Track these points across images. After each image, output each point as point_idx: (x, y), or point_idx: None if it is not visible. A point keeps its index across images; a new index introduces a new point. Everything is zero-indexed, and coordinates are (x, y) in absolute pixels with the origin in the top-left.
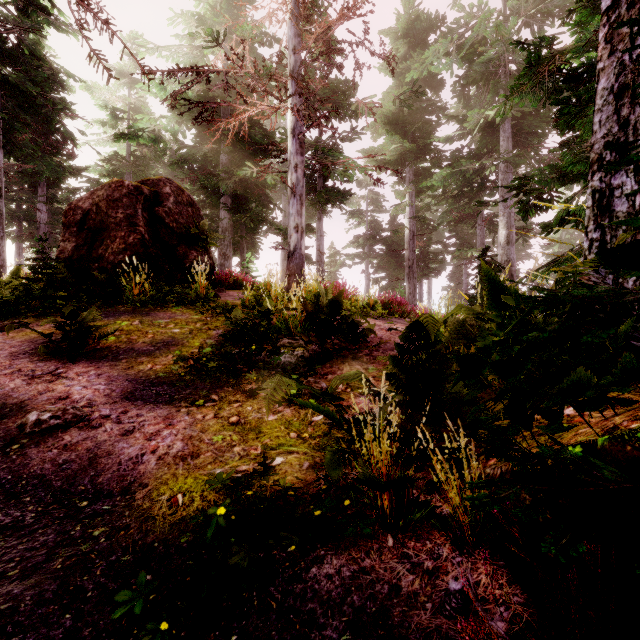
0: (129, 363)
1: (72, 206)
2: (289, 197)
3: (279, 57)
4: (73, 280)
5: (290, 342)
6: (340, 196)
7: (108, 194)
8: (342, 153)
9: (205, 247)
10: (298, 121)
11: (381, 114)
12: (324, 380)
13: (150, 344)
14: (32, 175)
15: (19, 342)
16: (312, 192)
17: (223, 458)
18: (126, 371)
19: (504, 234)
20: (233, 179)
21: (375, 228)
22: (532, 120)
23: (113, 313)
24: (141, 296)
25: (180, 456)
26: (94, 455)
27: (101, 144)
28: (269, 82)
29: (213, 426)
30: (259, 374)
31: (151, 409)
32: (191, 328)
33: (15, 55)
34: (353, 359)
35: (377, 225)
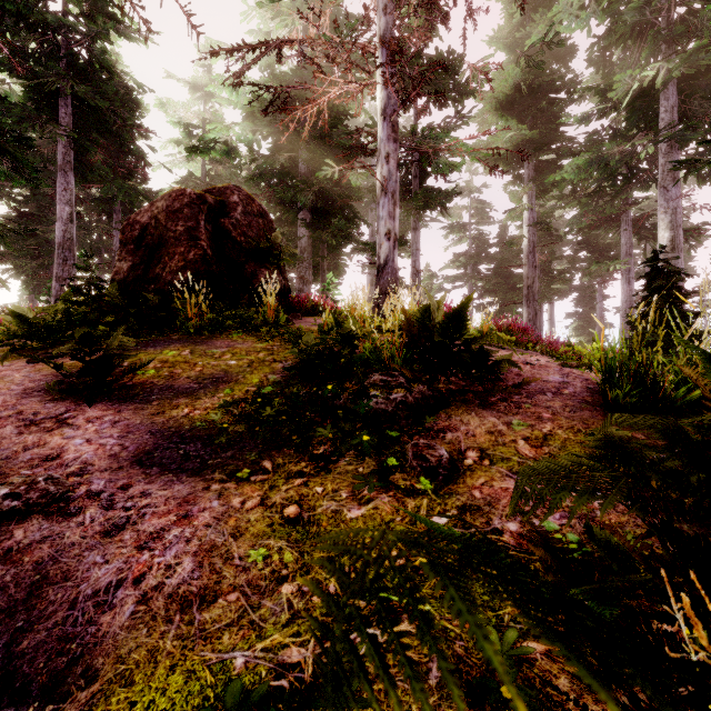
0: (160, 406)
1: (130, 221)
2: (378, 196)
3: (366, 8)
4: (124, 304)
5: (384, 380)
6: (442, 196)
7: (168, 205)
8: (448, 132)
9: (278, 265)
10: (391, 93)
11: (491, 98)
12: (440, 442)
13: (195, 380)
14: (108, 202)
15: (43, 376)
16: (406, 197)
17: (257, 614)
18: (153, 418)
19: (667, 237)
20: (312, 189)
21: (480, 244)
22: (710, 79)
23: (163, 342)
24: (195, 320)
25: (180, 597)
26: (42, 577)
27: (176, 166)
28: (354, 74)
29: (255, 525)
30: (337, 429)
31: (167, 483)
32: (251, 360)
33: (85, 70)
34: (482, 407)
35: (483, 240)
